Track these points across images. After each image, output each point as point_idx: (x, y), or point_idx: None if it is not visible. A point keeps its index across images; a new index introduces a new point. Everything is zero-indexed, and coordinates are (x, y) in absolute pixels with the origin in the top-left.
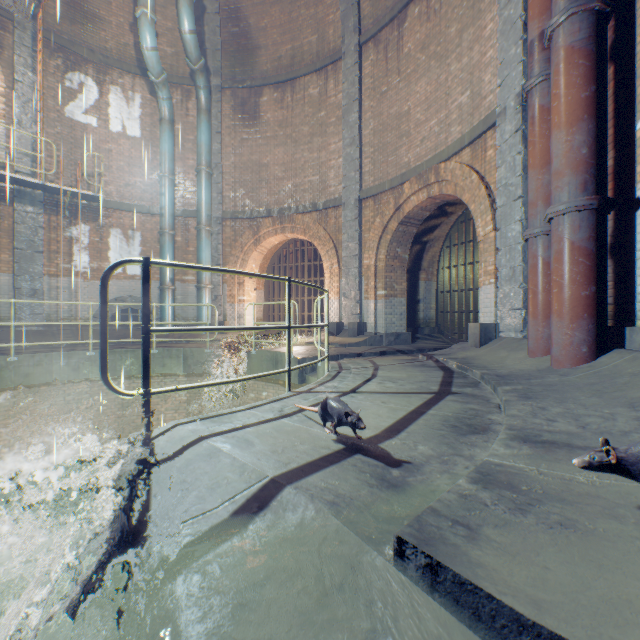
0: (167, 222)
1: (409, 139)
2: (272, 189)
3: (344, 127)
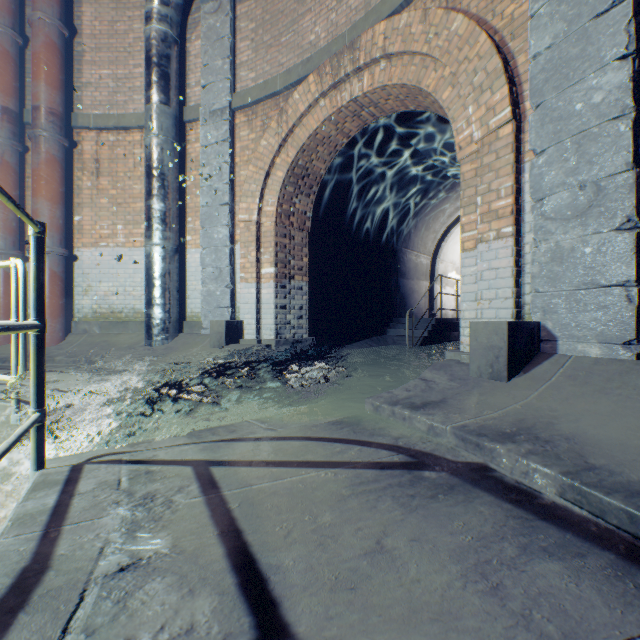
0: None
1: None
2: None
3: None
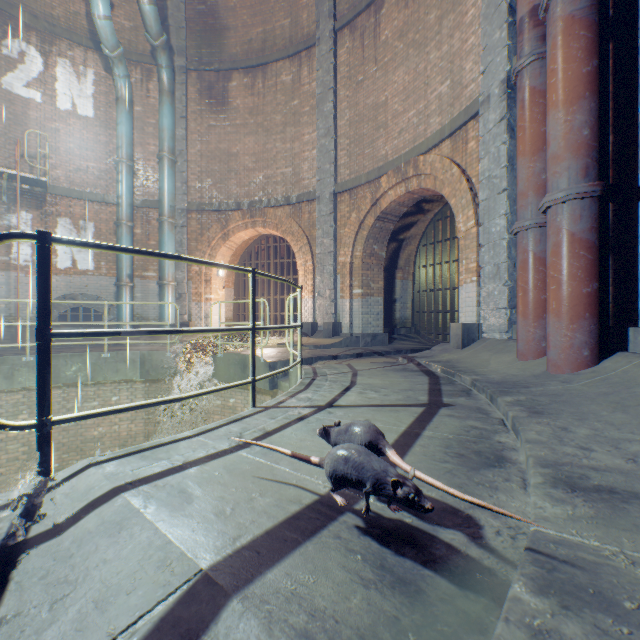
0: (124, 212)
1: (386, 131)
2: (242, 180)
3: (319, 117)
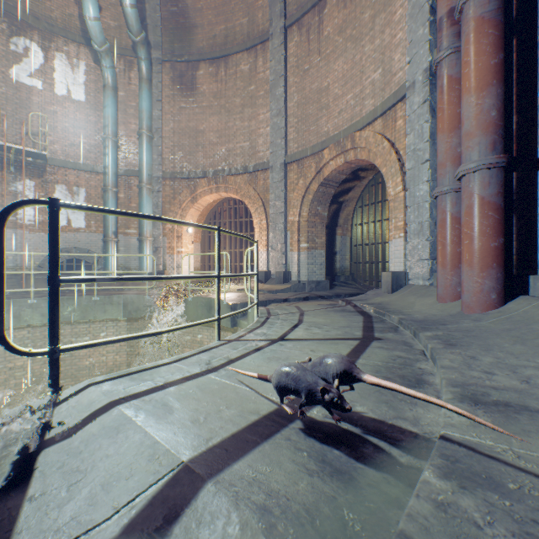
0: (110, 180)
1: (328, 111)
2: (208, 153)
3: (271, 99)
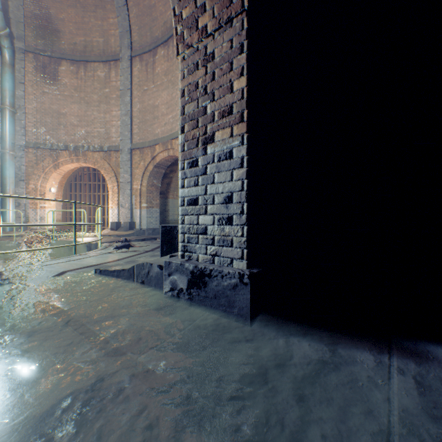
0: None
1: (159, 121)
2: (69, 131)
3: (122, 103)
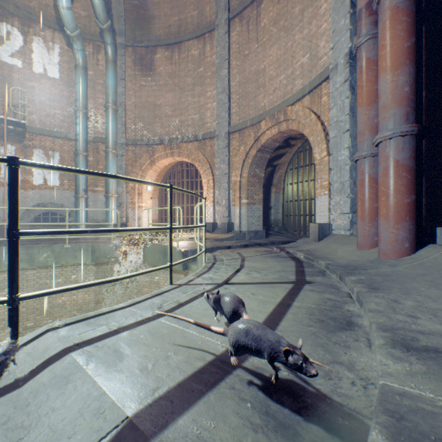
0: (81, 145)
1: (265, 89)
2: (164, 123)
3: (217, 79)
